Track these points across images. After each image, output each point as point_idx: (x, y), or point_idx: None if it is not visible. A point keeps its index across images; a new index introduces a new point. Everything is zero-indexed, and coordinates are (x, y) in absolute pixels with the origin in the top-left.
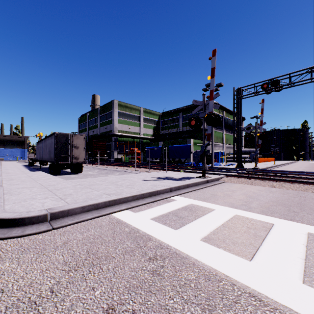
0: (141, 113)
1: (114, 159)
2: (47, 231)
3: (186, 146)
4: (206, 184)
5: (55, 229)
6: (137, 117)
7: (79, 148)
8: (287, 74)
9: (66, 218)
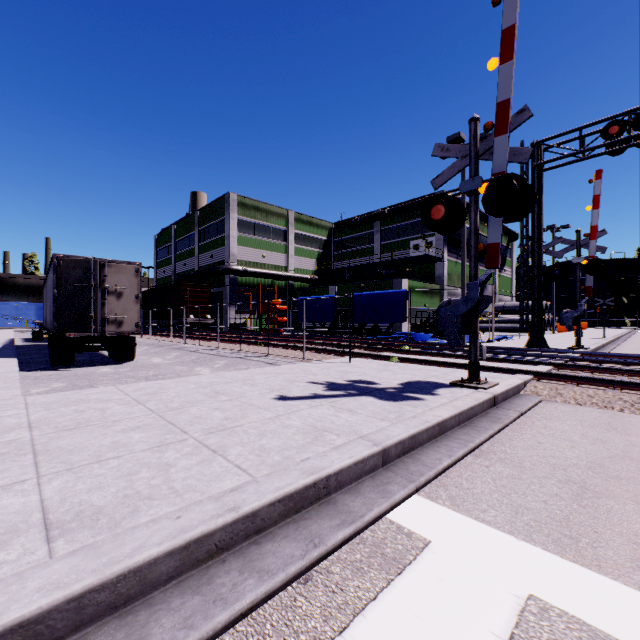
0: (290, 223)
1: (229, 324)
2: None
3: (394, 294)
4: (497, 414)
5: None
6: (280, 232)
7: (124, 297)
8: None
9: None
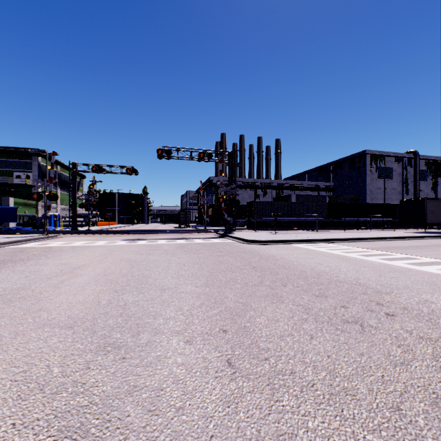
0: None
1: None
2: None
3: (9, 208)
4: (49, 238)
5: None
6: None
7: None
8: (108, 165)
9: None
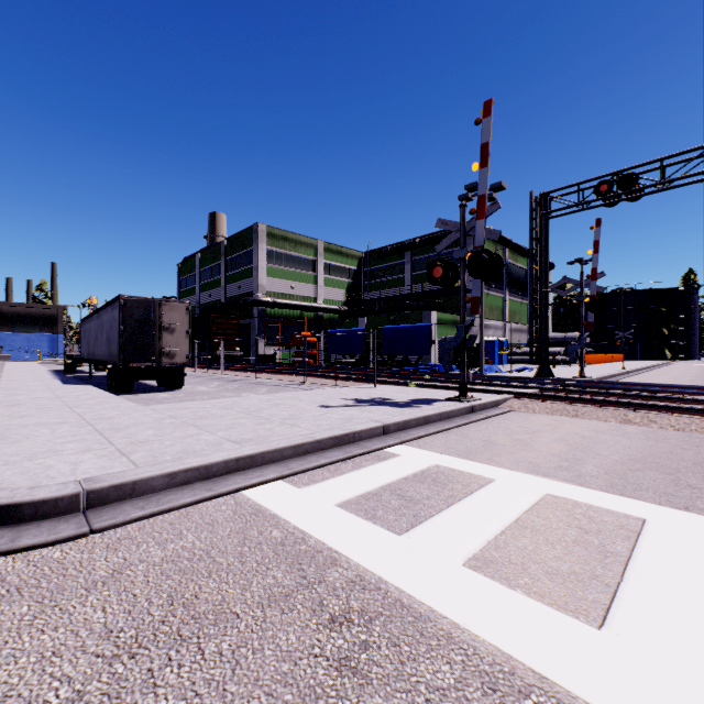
0: (319, 253)
1: (258, 356)
2: (76, 538)
3: (420, 327)
4: (470, 416)
5: (96, 532)
6: (309, 262)
7: (177, 332)
8: (655, 161)
9: (129, 503)
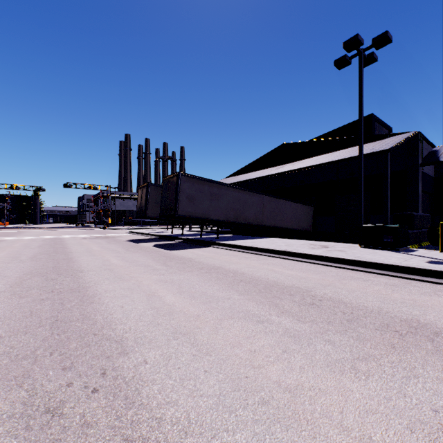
0: None
1: None
2: None
3: None
4: None
5: None
6: None
7: None
8: (23, 185)
9: None
